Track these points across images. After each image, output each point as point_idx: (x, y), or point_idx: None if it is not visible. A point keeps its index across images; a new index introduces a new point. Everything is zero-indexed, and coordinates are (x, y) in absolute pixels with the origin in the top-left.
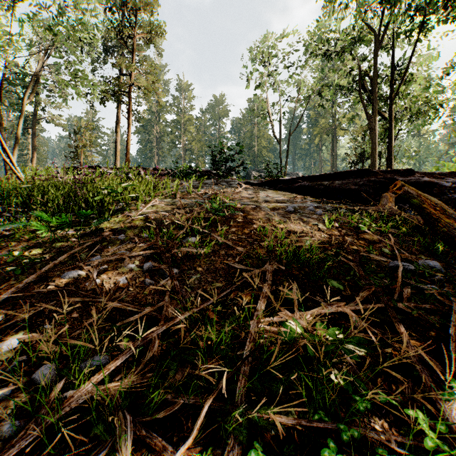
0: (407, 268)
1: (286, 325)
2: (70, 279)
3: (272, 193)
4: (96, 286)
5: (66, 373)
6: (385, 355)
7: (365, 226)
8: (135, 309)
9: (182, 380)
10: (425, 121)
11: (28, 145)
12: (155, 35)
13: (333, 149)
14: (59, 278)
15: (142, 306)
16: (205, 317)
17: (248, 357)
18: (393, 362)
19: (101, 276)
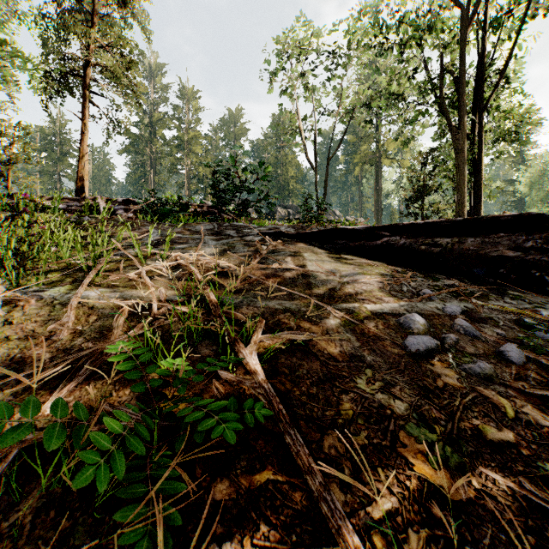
0: None
1: None
2: None
3: (332, 261)
4: None
5: None
6: None
7: None
8: None
9: None
10: None
11: None
12: None
13: (377, 182)
14: None
15: None
16: None
17: None
18: None
19: None
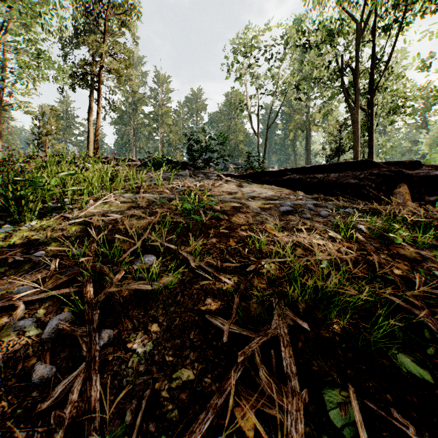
0: None
1: None
2: None
3: (258, 187)
4: None
5: None
6: None
7: (395, 234)
8: None
9: None
10: (431, 106)
11: None
12: (127, 15)
13: (307, 144)
14: None
15: None
16: None
17: None
18: None
19: None
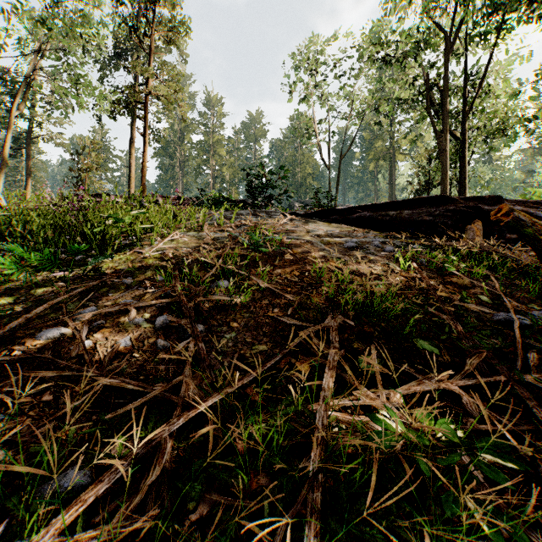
0: (521, 322)
1: (377, 419)
2: (48, 341)
3: (325, 226)
4: (84, 351)
5: (15, 505)
6: (525, 461)
7: (452, 266)
8: (138, 388)
9: (208, 515)
10: (515, 136)
11: (21, 170)
12: (178, 33)
13: (391, 177)
14: (33, 339)
15: (150, 381)
16: (244, 398)
17: (317, 474)
18: (540, 473)
19: (94, 336)
